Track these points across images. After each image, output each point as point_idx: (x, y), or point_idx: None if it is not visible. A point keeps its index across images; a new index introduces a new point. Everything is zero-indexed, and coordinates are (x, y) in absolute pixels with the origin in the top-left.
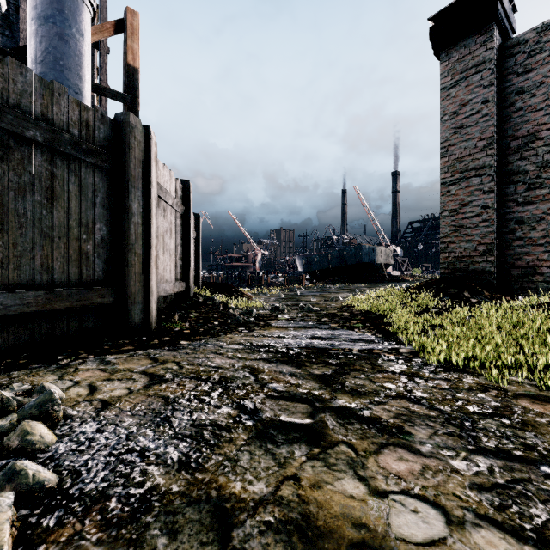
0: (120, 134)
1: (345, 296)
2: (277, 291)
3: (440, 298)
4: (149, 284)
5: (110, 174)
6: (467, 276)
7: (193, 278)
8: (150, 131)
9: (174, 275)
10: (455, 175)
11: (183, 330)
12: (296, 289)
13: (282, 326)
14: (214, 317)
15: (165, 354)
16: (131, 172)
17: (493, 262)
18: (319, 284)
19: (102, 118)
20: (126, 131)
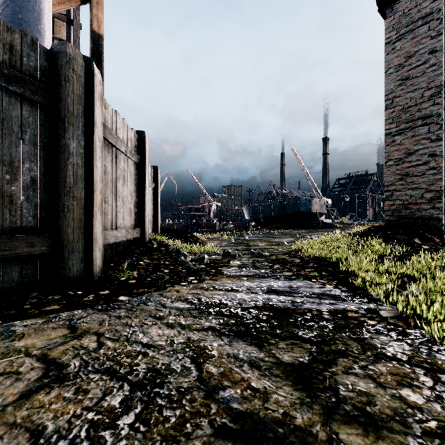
0: (56, 66)
1: (288, 241)
2: (228, 236)
3: (390, 245)
4: (92, 231)
5: (43, 109)
6: (413, 223)
7: (152, 224)
8: (93, 67)
9: (129, 222)
10: (400, 125)
11: (129, 280)
12: (244, 234)
13: (234, 275)
14: (165, 264)
15: (91, 318)
16: (69, 107)
17: (442, 209)
18: (263, 230)
19: (33, 44)
20: (62, 62)
